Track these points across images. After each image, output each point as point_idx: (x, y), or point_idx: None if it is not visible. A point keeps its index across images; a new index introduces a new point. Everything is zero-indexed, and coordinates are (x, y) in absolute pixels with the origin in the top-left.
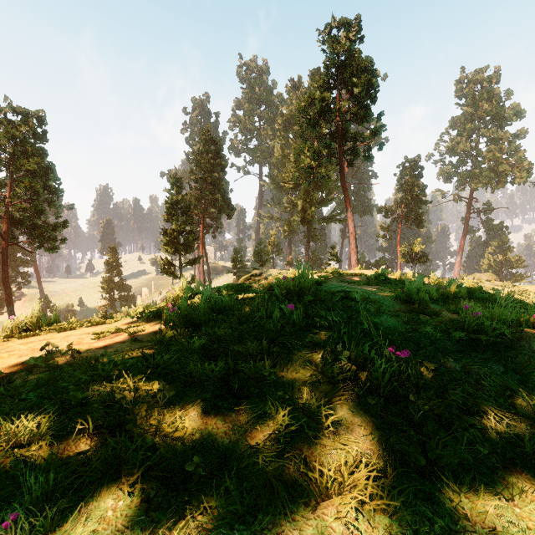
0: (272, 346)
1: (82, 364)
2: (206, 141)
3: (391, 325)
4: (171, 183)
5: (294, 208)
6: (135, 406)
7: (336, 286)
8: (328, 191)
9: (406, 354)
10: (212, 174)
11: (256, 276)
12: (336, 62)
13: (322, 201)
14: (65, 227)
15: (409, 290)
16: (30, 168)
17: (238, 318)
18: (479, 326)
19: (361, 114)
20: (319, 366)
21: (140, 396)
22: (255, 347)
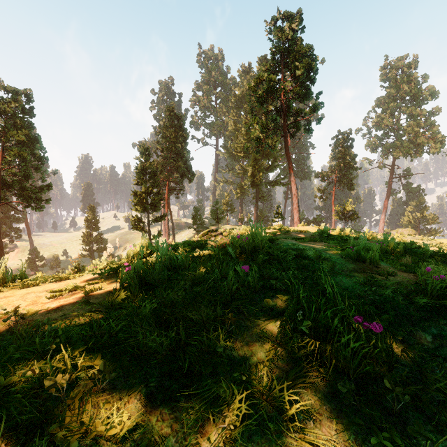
0: (226, 312)
1: (20, 335)
2: (170, 117)
3: (348, 287)
4: (141, 152)
5: (245, 174)
6: (69, 391)
7: (288, 244)
8: (274, 159)
9: (379, 329)
10: (176, 144)
11: (212, 232)
12: (281, 48)
13: (268, 168)
14: (49, 189)
15: (359, 249)
16: (19, 138)
17: (193, 278)
18: (445, 291)
19: (302, 93)
20: (278, 336)
21: (77, 376)
22: (208, 312)
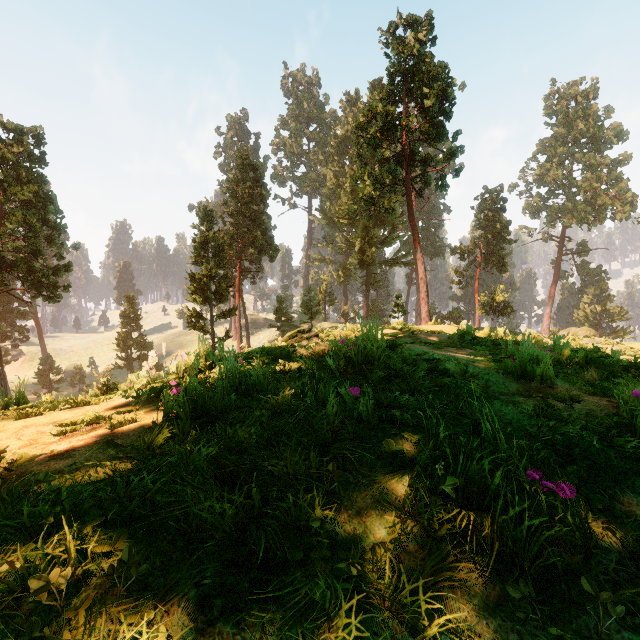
0: (325, 460)
1: (0, 499)
2: (243, 167)
3: (512, 420)
4: (200, 217)
5: (351, 249)
6: (71, 596)
7: (416, 352)
8: (392, 228)
9: (569, 494)
10: (251, 206)
11: (303, 332)
12: (402, 68)
13: (384, 240)
14: (69, 271)
15: (524, 360)
16: (24, 198)
17: (273, 406)
18: None
19: (433, 132)
20: (406, 501)
21: (86, 569)
22: (297, 461)
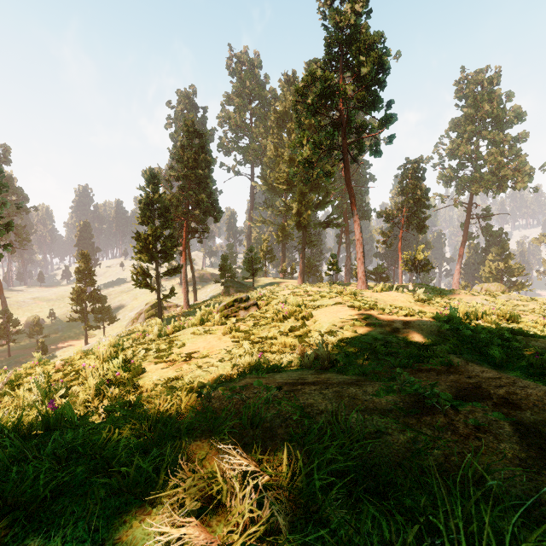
0: None
1: None
2: (189, 134)
3: None
4: (146, 180)
5: (288, 211)
6: None
7: None
8: (326, 194)
9: None
10: (196, 171)
11: (241, 301)
12: (340, 38)
13: (318, 204)
14: (9, 230)
15: None
16: None
17: None
18: None
19: (368, 100)
20: None
21: None
22: None
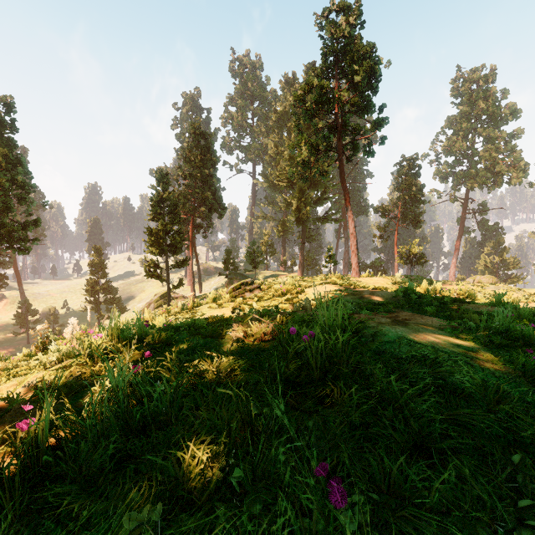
0: None
1: None
2: (195, 135)
3: None
4: (157, 179)
5: (288, 207)
6: None
7: (390, 339)
8: (324, 190)
9: None
10: (202, 170)
11: (246, 285)
12: (335, 48)
13: (317, 201)
14: (37, 226)
15: None
16: None
17: (175, 476)
18: None
19: (362, 105)
20: None
21: None
22: None
